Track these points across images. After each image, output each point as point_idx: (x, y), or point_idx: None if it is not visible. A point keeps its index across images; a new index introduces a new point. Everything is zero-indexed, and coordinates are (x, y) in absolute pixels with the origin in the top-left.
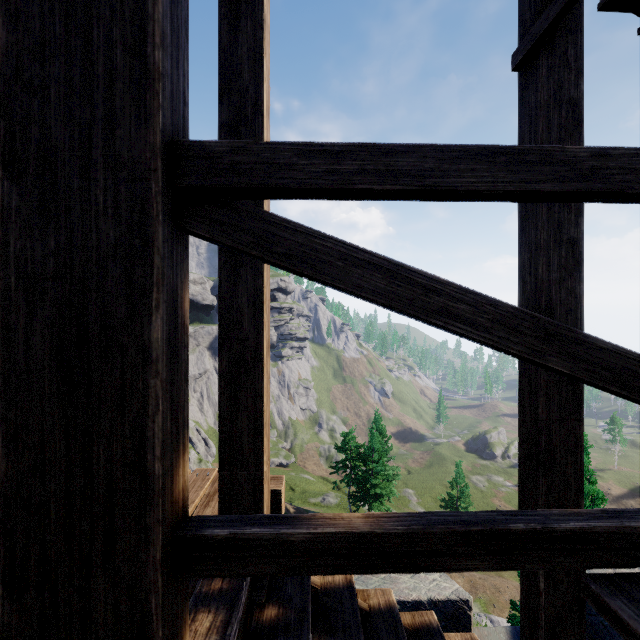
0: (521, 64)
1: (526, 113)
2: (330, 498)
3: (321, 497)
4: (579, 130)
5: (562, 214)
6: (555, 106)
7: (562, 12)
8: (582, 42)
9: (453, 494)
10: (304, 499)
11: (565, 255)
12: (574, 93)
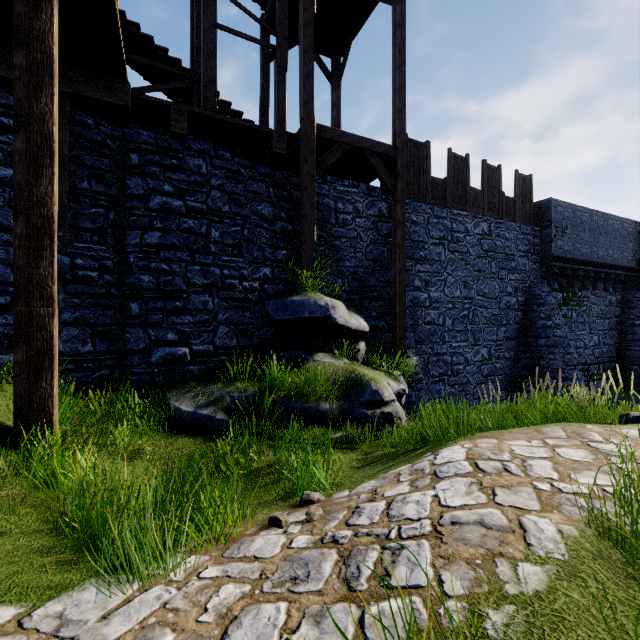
0: None
1: None
2: None
3: None
4: None
5: None
6: None
7: None
8: None
9: None
10: None
11: None
12: None
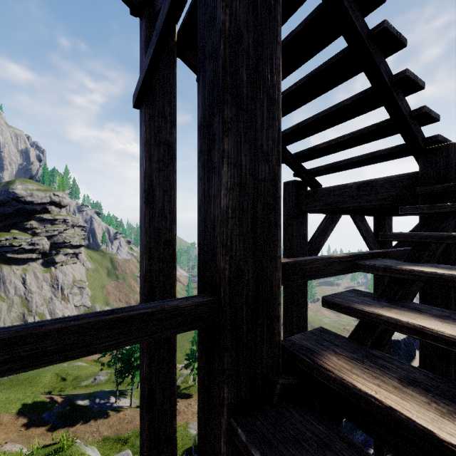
0: (138, 105)
1: (141, 143)
2: (101, 377)
3: (92, 378)
4: (173, 164)
5: (161, 222)
6: (155, 145)
7: (145, 83)
8: (175, 104)
9: (194, 349)
10: (75, 385)
11: (163, 252)
12: (169, 138)
